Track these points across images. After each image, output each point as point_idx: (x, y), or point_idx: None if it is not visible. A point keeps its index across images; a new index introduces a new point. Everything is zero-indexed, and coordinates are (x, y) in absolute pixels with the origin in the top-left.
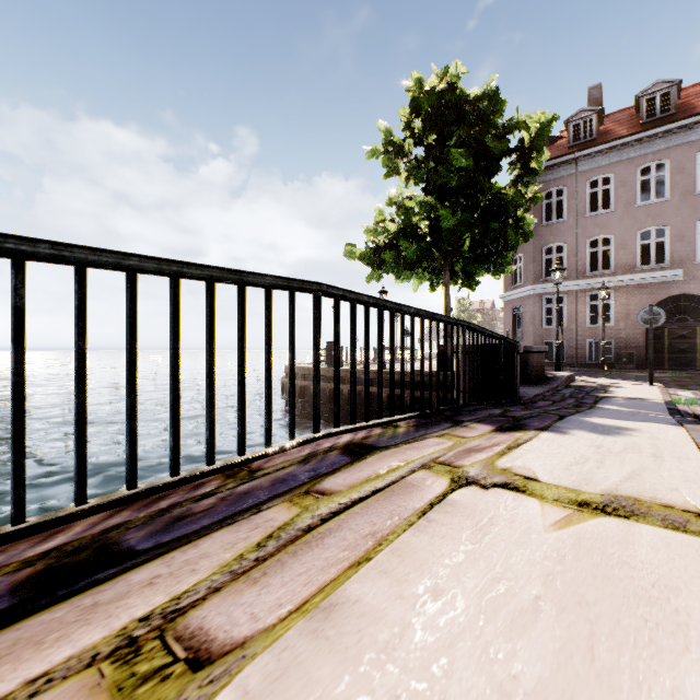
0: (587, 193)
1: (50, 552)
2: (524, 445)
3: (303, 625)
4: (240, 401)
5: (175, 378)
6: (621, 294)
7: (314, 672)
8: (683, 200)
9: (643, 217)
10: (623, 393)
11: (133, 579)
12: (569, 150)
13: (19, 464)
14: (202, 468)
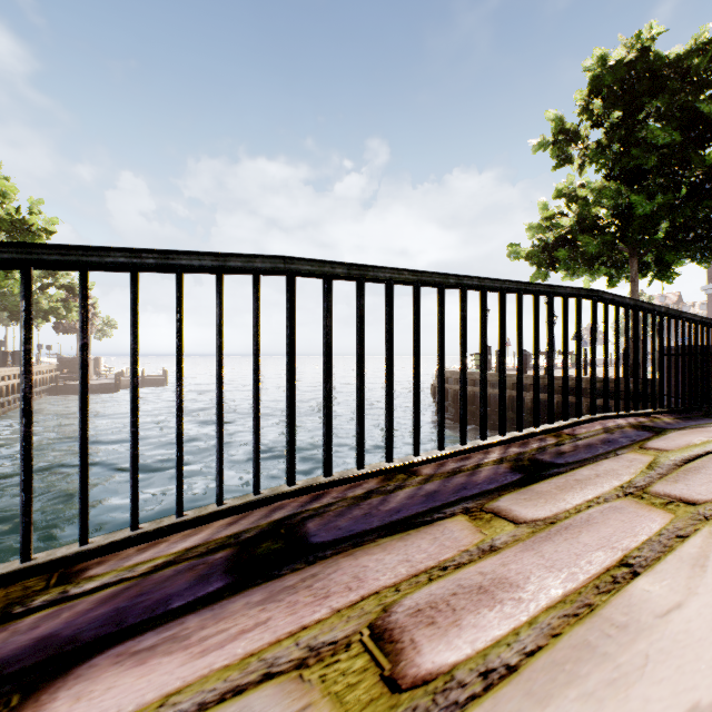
0: None
1: (502, 459)
2: None
3: None
4: (550, 384)
5: (521, 364)
6: None
7: None
8: None
9: None
10: None
11: (582, 473)
12: None
13: (464, 409)
14: (533, 429)
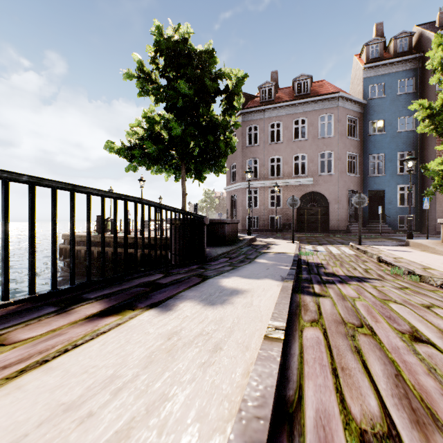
0: (269, 130)
1: None
2: (69, 353)
3: None
4: None
5: None
6: (286, 190)
7: None
8: (313, 141)
9: (296, 147)
10: (276, 249)
11: None
12: (260, 104)
13: None
14: None
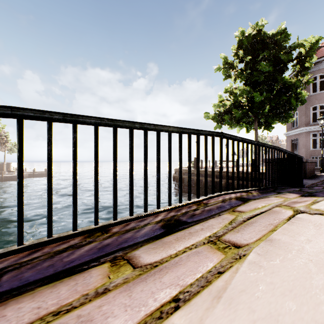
0: None
1: (161, 220)
2: (320, 202)
3: (264, 243)
4: (197, 178)
5: (180, 169)
6: None
7: (277, 252)
8: None
9: None
10: None
11: (195, 228)
12: None
13: (146, 193)
14: (187, 201)
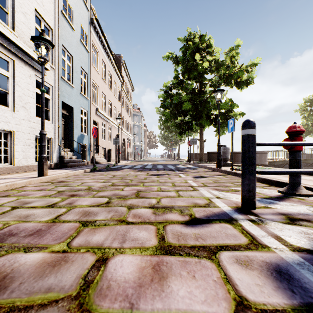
0: None
1: None
2: None
3: None
4: None
5: None
6: None
7: None
8: None
9: None
10: None
11: None
12: None
13: None
14: None
